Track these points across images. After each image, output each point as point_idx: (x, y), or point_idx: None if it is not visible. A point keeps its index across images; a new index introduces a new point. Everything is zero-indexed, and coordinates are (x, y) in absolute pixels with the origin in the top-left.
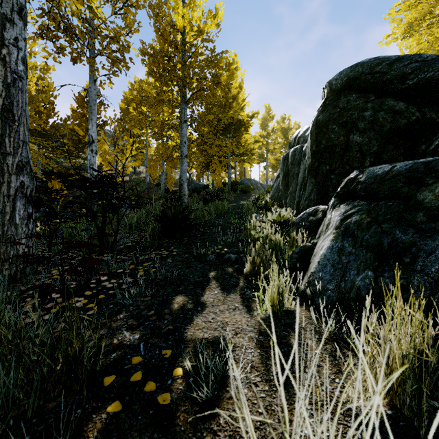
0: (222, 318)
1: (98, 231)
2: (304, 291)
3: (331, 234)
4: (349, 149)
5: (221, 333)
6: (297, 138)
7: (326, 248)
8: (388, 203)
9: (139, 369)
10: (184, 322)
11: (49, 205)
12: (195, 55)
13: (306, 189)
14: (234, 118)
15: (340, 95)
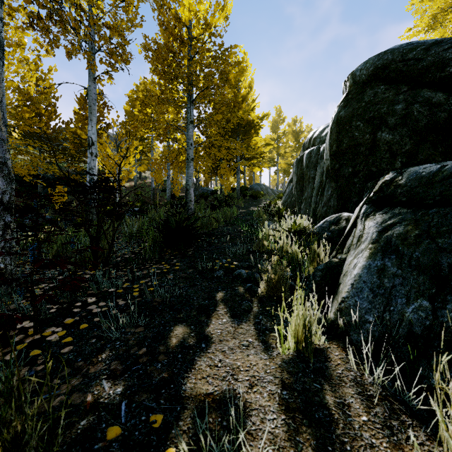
0: (232, 360)
1: (91, 242)
2: (334, 321)
3: (367, 249)
4: (376, 148)
5: (232, 384)
6: (312, 139)
7: (361, 267)
8: (442, 211)
9: (115, 450)
10: (182, 366)
11: (37, 212)
12: (202, 50)
13: (325, 194)
14: (244, 119)
15: (365, 87)
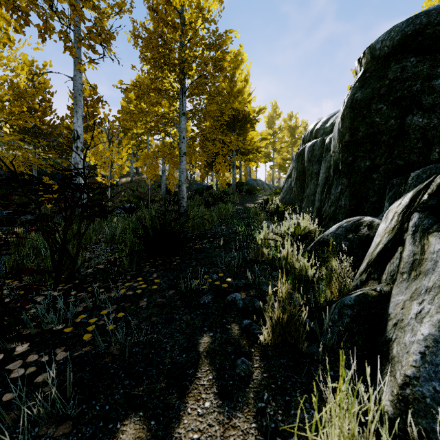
0: None
1: (52, 252)
2: (395, 420)
3: None
4: (404, 136)
5: None
6: (314, 131)
7: (435, 323)
8: None
9: None
10: None
11: None
12: (194, 35)
13: (332, 192)
14: (240, 113)
15: (389, 61)
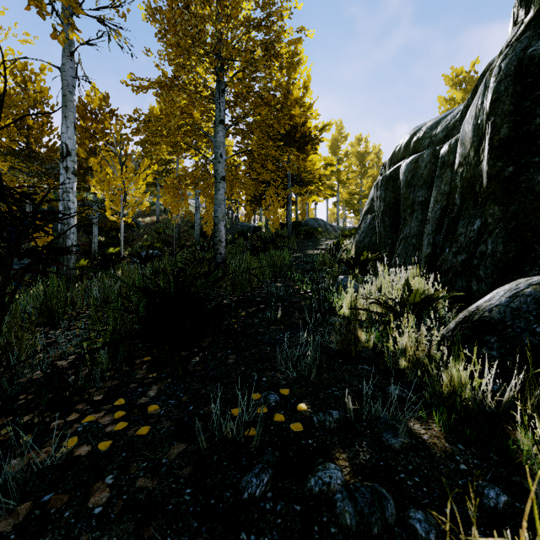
0: None
1: None
2: None
3: None
4: None
5: None
6: (412, 143)
7: None
8: None
9: None
10: None
11: None
12: (236, 2)
13: (460, 230)
14: (297, 130)
15: None
